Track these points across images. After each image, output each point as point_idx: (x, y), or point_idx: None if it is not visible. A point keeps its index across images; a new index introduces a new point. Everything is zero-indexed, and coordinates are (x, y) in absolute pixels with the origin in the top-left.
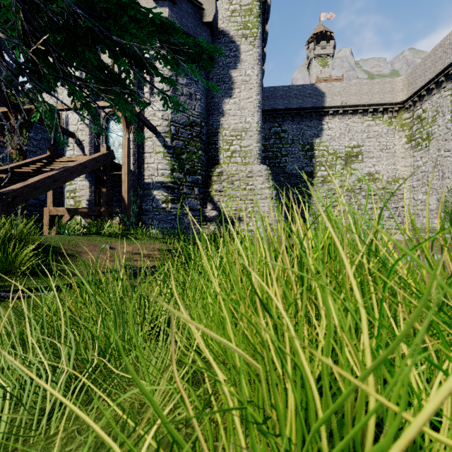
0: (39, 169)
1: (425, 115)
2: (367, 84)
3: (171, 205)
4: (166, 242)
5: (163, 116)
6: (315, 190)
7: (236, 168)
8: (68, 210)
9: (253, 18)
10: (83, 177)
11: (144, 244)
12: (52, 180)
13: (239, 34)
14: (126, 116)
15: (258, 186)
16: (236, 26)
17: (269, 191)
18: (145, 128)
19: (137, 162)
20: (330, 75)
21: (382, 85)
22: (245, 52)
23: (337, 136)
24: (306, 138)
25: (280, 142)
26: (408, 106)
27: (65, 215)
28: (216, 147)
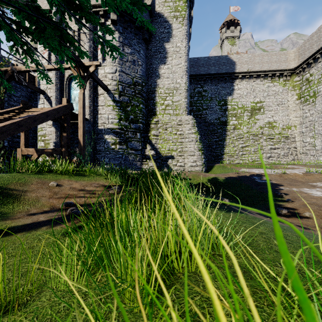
0: (9, 117)
1: (312, 78)
2: (267, 55)
3: (119, 146)
4: (110, 178)
5: (112, 78)
6: (228, 135)
7: (169, 118)
8: (36, 150)
9: (182, 3)
10: (51, 125)
11: (90, 181)
12: (17, 126)
13: (171, 15)
14: (82, 76)
15: (186, 131)
16: (169, 9)
17: (194, 135)
18: (98, 86)
19: (92, 113)
20: (237, 52)
21: (279, 56)
22: (176, 29)
23: (245, 94)
24: (221, 96)
25: (202, 99)
26: (298, 71)
27: (34, 154)
28: (154, 102)
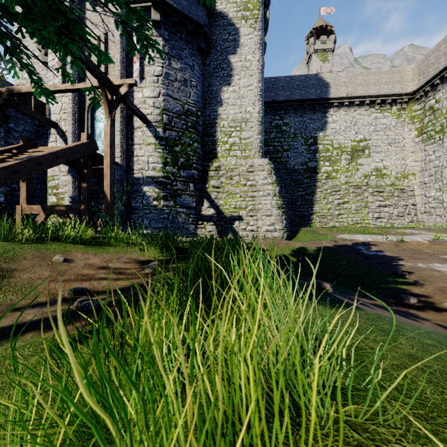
0: (2, 159)
1: (439, 105)
2: (375, 74)
3: (164, 202)
4: (147, 249)
5: (154, 104)
6: (319, 186)
7: (236, 162)
8: (44, 208)
9: None
10: (67, 172)
11: (117, 253)
12: (11, 171)
13: (239, 16)
14: (109, 100)
15: (259, 181)
16: (235, 7)
17: (272, 186)
18: (134, 117)
19: (125, 154)
20: (331, 71)
21: (390, 74)
22: (245, 36)
23: (343, 129)
24: (310, 132)
25: (282, 136)
26: (419, 96)
27: (40, 213)
28: (213, 139)
